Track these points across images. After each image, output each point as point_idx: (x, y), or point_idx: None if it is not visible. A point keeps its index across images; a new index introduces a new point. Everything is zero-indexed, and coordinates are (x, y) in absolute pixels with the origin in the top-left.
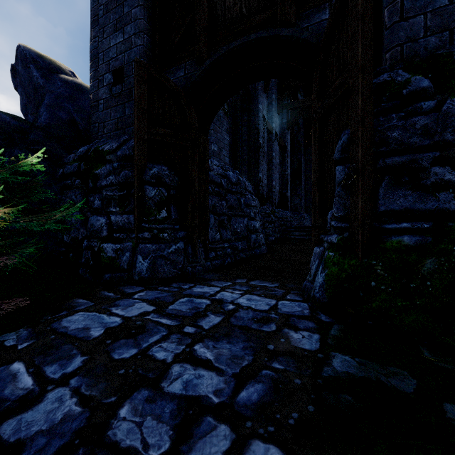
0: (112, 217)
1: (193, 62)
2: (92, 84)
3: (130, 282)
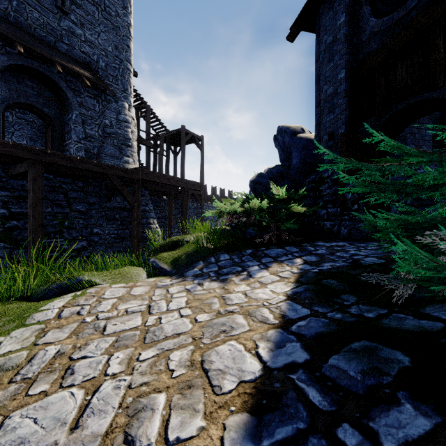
0: (329, 209)
1: (375, 118)
2: (315, 139)
3: (338, 239)
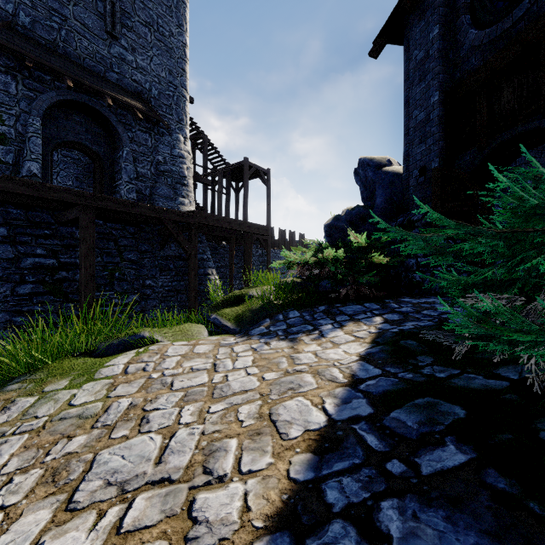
0: (419, 259)
1: (475, 149)
2: (404, 174)
3: (429, 294)
